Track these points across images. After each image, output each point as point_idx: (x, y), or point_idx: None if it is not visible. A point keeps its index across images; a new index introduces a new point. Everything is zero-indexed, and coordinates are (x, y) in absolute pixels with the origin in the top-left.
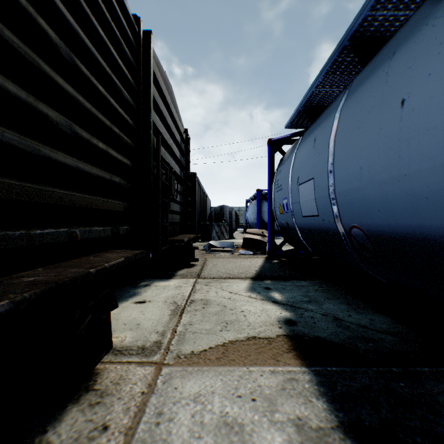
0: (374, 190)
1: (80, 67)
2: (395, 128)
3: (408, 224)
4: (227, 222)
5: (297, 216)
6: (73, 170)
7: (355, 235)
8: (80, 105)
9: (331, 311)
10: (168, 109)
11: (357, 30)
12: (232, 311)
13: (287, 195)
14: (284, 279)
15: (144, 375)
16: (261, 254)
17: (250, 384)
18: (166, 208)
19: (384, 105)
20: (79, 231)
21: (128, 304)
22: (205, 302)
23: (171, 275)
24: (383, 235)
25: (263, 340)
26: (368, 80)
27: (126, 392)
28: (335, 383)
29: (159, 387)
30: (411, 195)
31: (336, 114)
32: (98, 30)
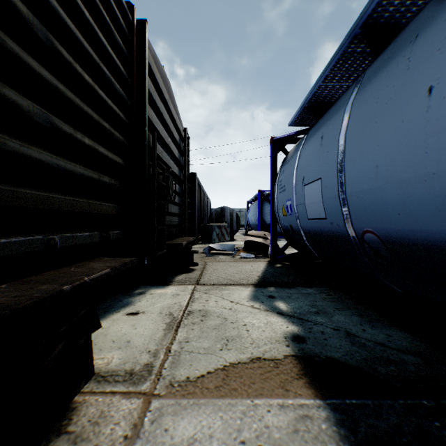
0: (394, 191)
1: (60, 51)
2: (420, 120)
3: (436, 230)
4: (228, 223)
5: (302, 218)
6: (52, 168)
7: (368, 240)
8: (60, 94)
9: (343, 324)
10: (166, 106)
11: (370, 16)
12: (234, 325)
13: (291, 197)
14: (289, 285)
15: (129, 411)
16: (263, 258)
17: (255, 424)
18: (163, 210)
19: (406, 94)
20: (59, 238)
21: (120, 316)
22: (203, 314)
23: (169, 281)
24: (403, 242)
25: (269, 362)
26: (384, 69)
27: (106, 436)
28: (357, 422)
29: (146, 428)
30: (440, 197)
31: (346, 108)
32: (83, 12)
